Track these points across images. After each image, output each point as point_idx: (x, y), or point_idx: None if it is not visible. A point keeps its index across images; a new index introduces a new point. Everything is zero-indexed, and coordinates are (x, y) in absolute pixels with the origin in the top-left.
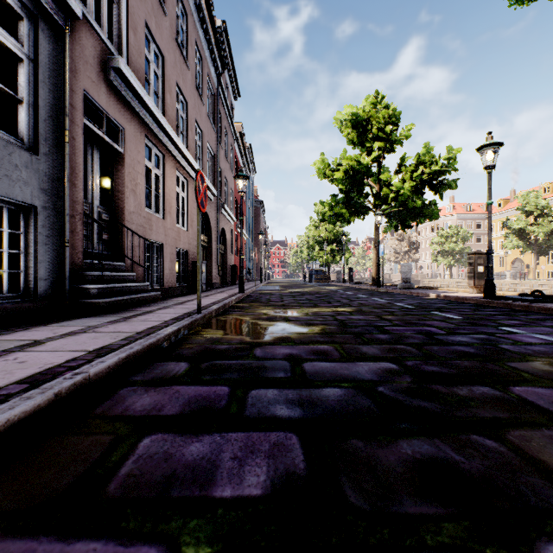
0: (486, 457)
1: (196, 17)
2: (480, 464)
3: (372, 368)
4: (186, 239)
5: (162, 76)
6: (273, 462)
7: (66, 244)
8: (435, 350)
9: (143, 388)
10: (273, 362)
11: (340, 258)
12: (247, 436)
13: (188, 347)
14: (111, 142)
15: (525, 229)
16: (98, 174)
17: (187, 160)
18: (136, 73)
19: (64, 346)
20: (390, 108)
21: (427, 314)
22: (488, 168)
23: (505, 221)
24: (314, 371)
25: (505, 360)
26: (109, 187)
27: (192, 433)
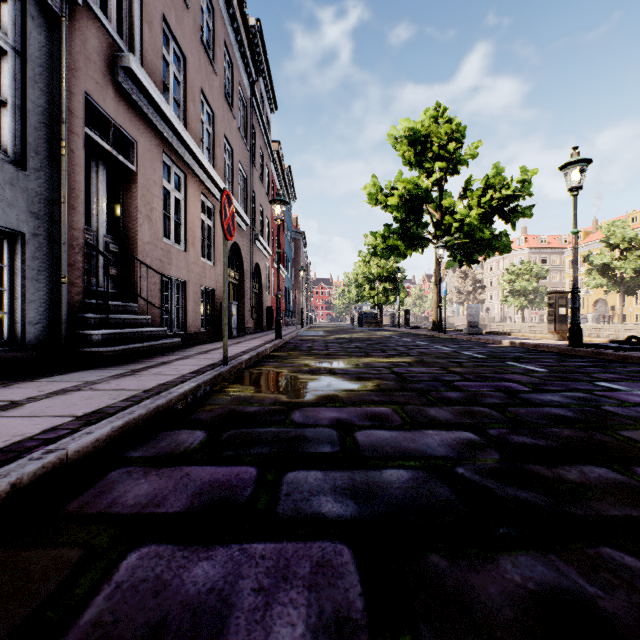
0: (633, 588)
1: (225, 14)
2: (628, 601)
3: (446, 439)
4: (213, 276)
5: (184, 81)
6: (316, 598)
7: (63, 281)
8: (522, 413)
9: (142, 469)
10: (316, 430)
11: (395, 299)
12: (279, 550)
13: (209, 410)
14: (120, 157)
15: (610, 265)
16: (104, 197)
17: (214, 182)
18: (151, 75)
19: (47, 409)
20: (454, 122)
21: (503, 366)
22: (573, 190)
23: (587, 256)
24: (370, 443)
25: (616, 428)
26: (118, 212)
27: (199, 543)
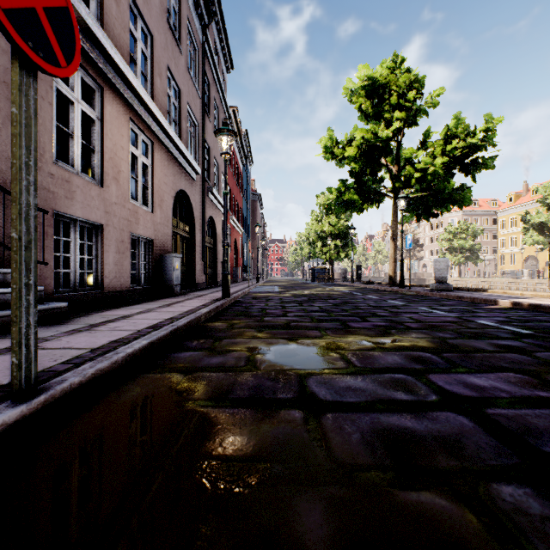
0: None
1: None
2: None
3: None
4: (149, 223)
5: None
6: None
7: None
8: None
9: None
10: None
11: (345, 255)
12: None
13: None
14: None
15: (548, 223)
16: None
17: (148, 110)
18: None
19: None
20: (413, 71)
21: None
22: None
23: (524, 215)
24: None
25: None
26: None
27: None
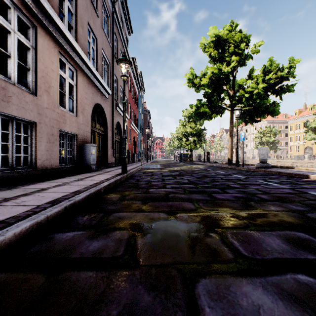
0: None
1: None
2: None
3: None
4: (74, 123)
5: None
6: None
7: None
8: None
9: None
10: None
11: (199, 146)
12: None
13: None
14: None
15: None
16: None
17: (72, 47)
18: None
19: None
20: (243, 32)
21: None
22: None
23: (306, 122)
24: None
25: None
26: None
27: None
